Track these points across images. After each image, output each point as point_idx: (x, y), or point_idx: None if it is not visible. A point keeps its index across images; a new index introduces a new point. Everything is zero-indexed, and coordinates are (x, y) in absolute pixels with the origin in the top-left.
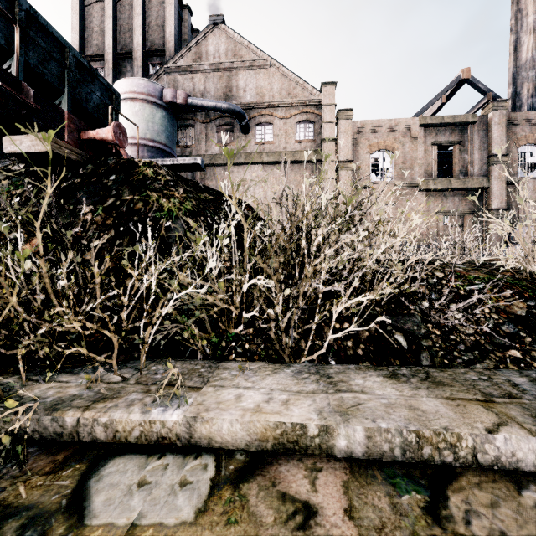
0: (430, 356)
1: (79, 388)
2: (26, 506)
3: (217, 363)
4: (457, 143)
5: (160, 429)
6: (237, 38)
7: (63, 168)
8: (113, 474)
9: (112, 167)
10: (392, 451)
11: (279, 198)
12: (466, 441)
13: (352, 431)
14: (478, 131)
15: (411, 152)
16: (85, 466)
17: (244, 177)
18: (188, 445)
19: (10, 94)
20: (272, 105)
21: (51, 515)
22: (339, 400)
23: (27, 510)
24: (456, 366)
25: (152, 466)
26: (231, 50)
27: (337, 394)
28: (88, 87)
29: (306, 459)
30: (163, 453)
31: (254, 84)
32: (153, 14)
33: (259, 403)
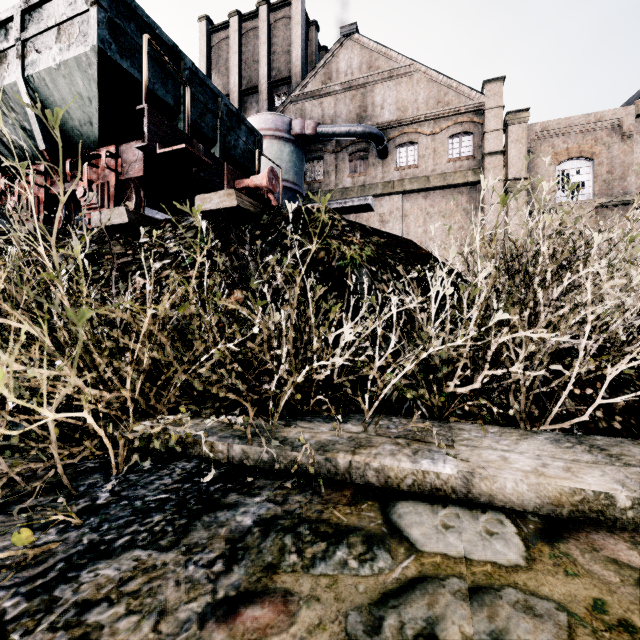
0: None
1: (327, 434)
2: (353, 527)
3: (445, 423)
4: None
5: (434, 480)
6: (373, 46)
7: (242, 221)
8: (409, 514)
9: (287, 216)
10: None
11: (489, 237)
12: None
13: None
14: None
15: (623, 156)
16: (377, 503)
17: (381, 211)
18: (465, 500)
19: (190, 154)
20: (417, 120)
21: (382, 537)
22: (638, 475)
23: (357, 530)
24: None
25: (443, 513)
26: (366, 62)
27: (629, 468)
28: (236, 134)
29: (617, 532)
30: (444, 503)
31: (393, 97)
32: (279, 40)
33: (534, 467)
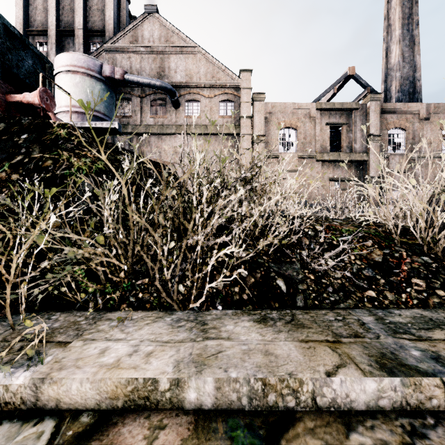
0: (304, 298)
1: None
2: None
3: (103, 313)
4: (345, 125)
5: (3, 394)
6: (169, 26)
7: None
8: None
9: (26, 126)
10: (240, 400)
11: (179, 159)
12: (306, 386)
13: (202, 383)
14: (360, 116)
15: (310, 130)
16: None
17: (175, 145)
18: (34, 409)
19: None
20: (199, 86)
21: None
22: (202, 349)
23: None
24: (324, 306)
25: None
26: (164, 36)
27: (203, 342)
28: (19, 54)
29: (154, 415)
30: (0, 421)
31: (183, 66)
32: None
33: (121, 357)
